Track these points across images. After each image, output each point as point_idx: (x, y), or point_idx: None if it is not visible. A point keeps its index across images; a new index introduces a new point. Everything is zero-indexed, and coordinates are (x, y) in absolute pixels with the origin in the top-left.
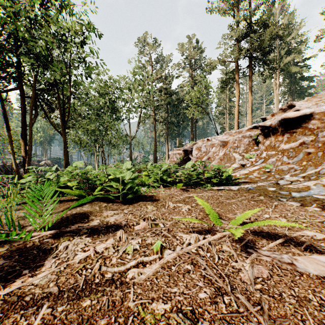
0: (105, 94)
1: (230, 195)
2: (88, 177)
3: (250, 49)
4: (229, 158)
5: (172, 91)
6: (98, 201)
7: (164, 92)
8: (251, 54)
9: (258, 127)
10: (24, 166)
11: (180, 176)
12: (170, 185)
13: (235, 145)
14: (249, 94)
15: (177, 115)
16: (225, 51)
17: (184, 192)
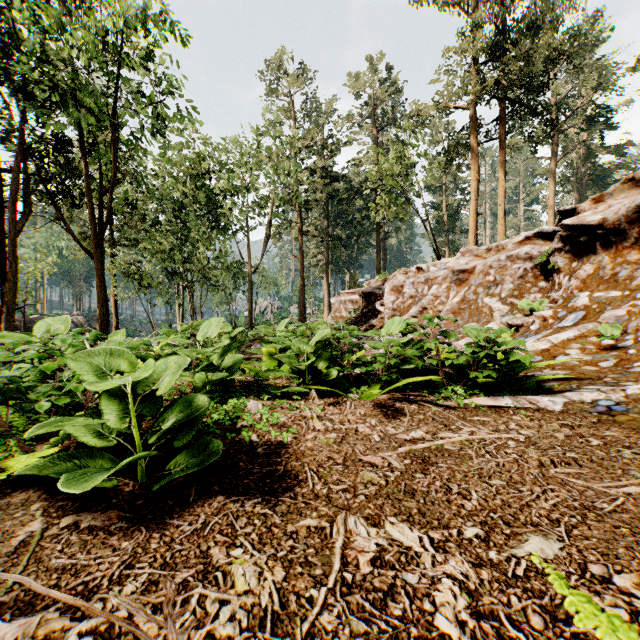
0: (197, 177)
1: (560, 436)
2: (11, 380)
3: (502, 80)
4: (476, 309)
5: (337, 173)
6: (36, 492)
7: (321, 175)
8: (504, 90)
9: (547, 235)
10: (1, 328)
11: (370, 363)
12: (342, 393)
13: (491, 279)
14: (499, 176)
15: (347, 222)
16: (449, 84)
17: (388, 419)
